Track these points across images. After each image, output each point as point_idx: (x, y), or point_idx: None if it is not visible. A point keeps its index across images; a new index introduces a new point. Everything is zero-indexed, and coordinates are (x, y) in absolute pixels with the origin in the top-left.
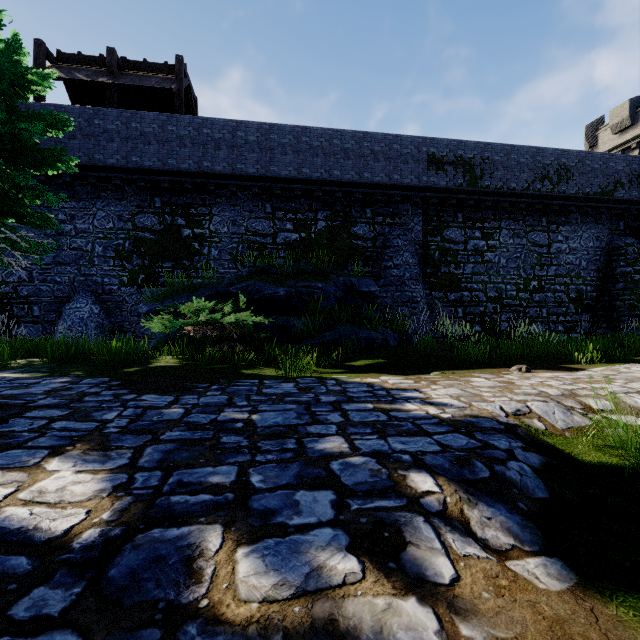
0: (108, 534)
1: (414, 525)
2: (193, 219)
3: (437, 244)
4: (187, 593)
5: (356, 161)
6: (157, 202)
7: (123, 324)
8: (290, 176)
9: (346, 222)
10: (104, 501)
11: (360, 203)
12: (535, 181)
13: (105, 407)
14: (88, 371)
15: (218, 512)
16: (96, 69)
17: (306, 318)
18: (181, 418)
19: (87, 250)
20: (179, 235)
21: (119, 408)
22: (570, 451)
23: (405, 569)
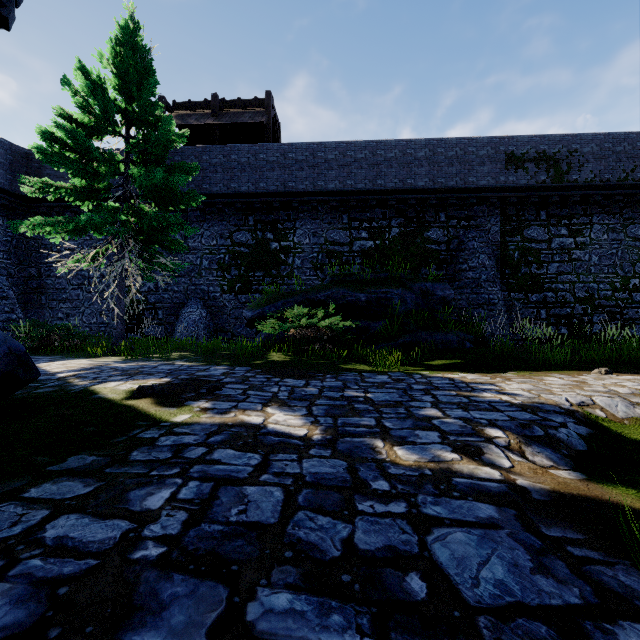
0: (325, 437)
1: (489, 448)
2: (280, 233)
3: (516, 244)
4: (378, 456)
5: (430, 168)
6: (250, 220)
7: (224, 325)
8: (365, 188)
9: (419, 227)
10: (311, 427)
11: (434, 208)
12: (635, 170)
13: (267, 385)
14: (231, 362)
15: (375, 435)
16: (202, 112)
17: (385, 321)
18: (319, 393)
19: (197, 264)
20: (268, 248)
21: (276, 386)
22: (621, 432)
23: (484, 460)
